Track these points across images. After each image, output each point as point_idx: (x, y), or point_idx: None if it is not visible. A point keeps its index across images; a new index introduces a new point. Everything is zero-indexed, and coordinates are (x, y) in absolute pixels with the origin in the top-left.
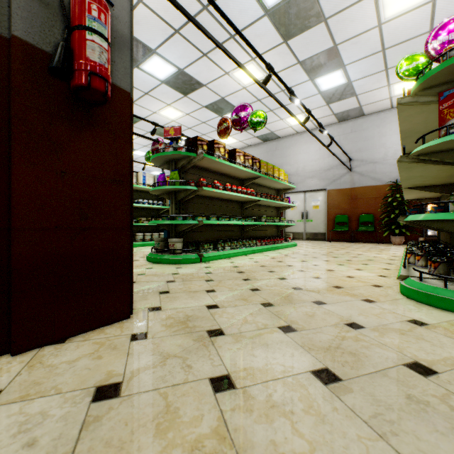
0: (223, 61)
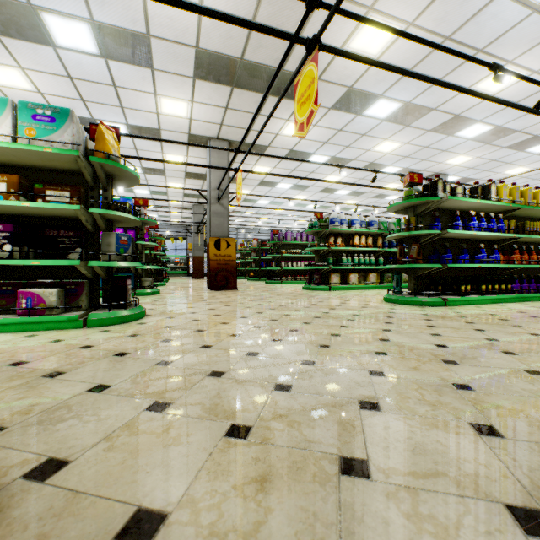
0: (51, 79)
